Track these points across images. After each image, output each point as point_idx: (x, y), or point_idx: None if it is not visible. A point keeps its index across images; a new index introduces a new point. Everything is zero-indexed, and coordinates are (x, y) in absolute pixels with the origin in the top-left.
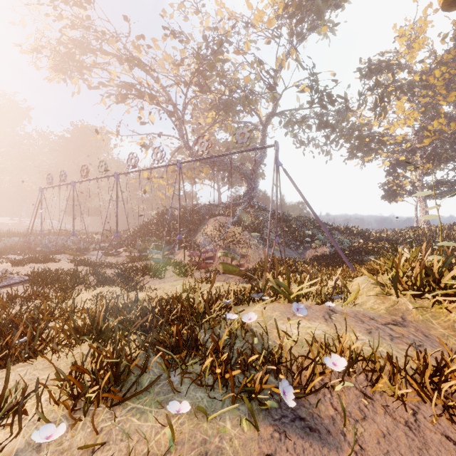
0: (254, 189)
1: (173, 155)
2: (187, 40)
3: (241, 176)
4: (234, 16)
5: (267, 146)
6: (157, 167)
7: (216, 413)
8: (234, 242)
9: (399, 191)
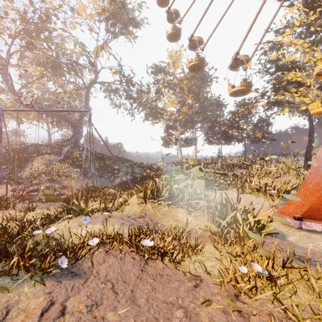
0: (79, 134)
1: None
2: (11, 0)
3: (68, 123)
4: None
5: (83, 111)
6: None
7: (16, 283)
8: (60, 176)
9: (170, 142)
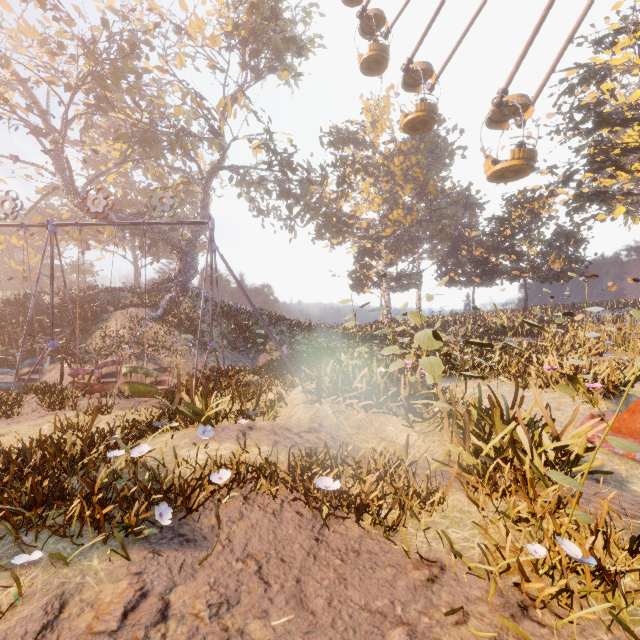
0: (191, 268)
1: (42, 199)
2: (69, 21)
3: (171, 248)
4: (158, 10)
5: (199, 222)
6: (3, 224)
7: (78, 551)
8: (156, 348)
9: (366, 281)
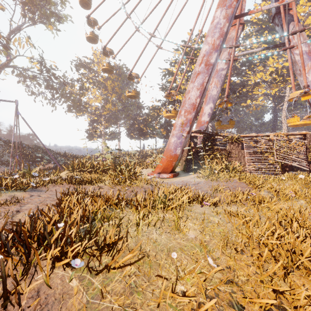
0: None
1: None
2: None
3: None
4: None
5: (9, 101)
6: None
7: (13, 188)
8: None
9: (94, 135)
